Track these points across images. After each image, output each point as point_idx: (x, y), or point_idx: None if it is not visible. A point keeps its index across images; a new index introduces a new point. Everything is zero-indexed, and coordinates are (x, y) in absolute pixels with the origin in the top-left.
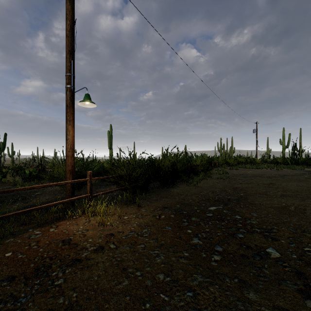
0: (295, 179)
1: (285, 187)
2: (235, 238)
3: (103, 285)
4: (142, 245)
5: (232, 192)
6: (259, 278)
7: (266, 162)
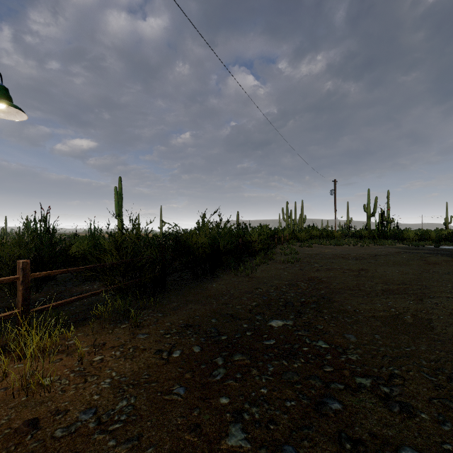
0: (393, 261)
1: (384, 275)
2: (325, 415)
3: None
4: None
5: (306, 287)
6: None
7: (346, 236)
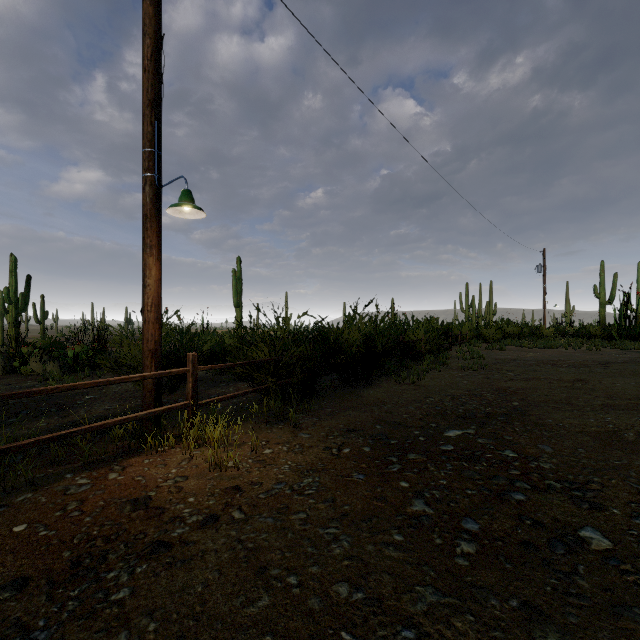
0: (631, 371)
1: (610, 388)
2: (506, 502)
3: (214, 606)
4: (301, 515)
5: (493, 398)
6: (568, 600)
7: (563, 334)
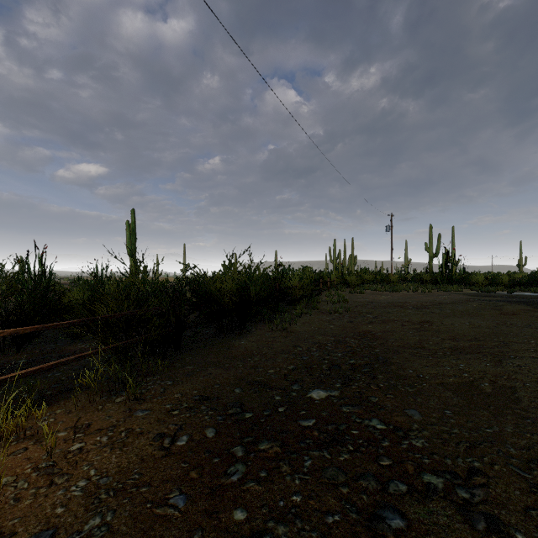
0: (461, 311)
1: (452, 329)
2: (381, 537)
3: None
4: None
5: (357, 344)
6: None
7: (404, 280)
